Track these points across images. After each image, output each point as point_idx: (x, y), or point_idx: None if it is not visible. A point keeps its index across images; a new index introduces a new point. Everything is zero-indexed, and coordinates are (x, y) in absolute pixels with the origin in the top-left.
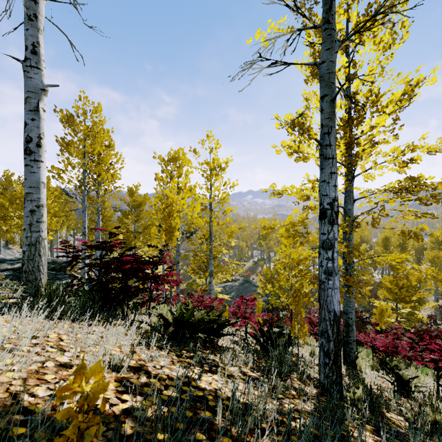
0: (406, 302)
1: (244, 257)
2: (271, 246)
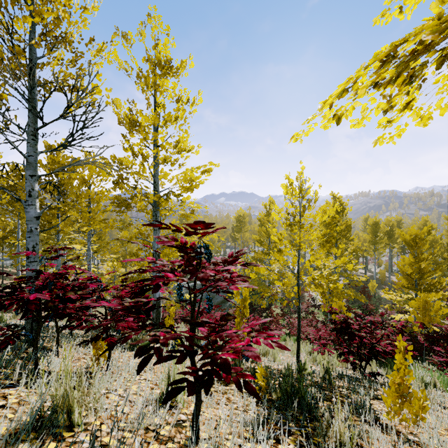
0: (432, 290)
1: (216, 253)
2: (246, 240)
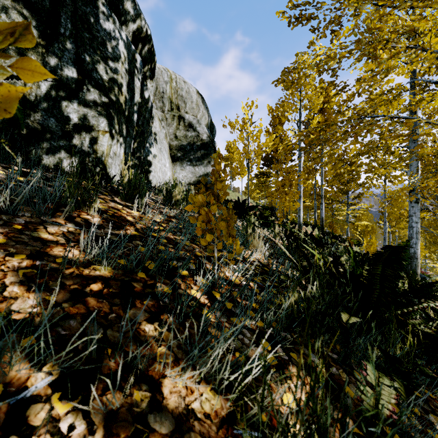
0: None
1: None
2: None
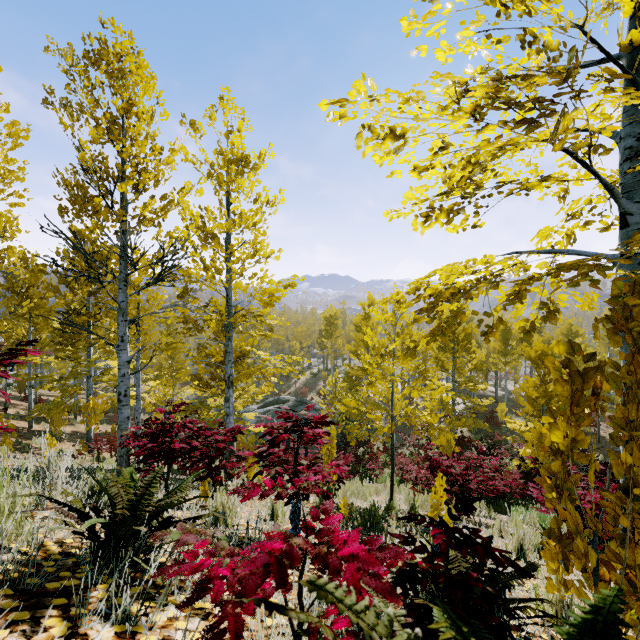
0: None
1: (298, 365)
2: (338, 348)
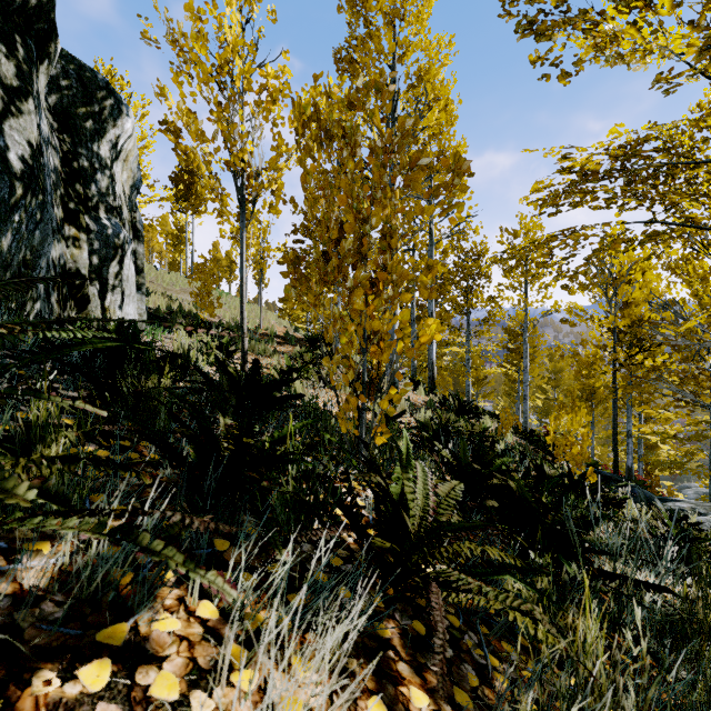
0: None
1: None
2: None
